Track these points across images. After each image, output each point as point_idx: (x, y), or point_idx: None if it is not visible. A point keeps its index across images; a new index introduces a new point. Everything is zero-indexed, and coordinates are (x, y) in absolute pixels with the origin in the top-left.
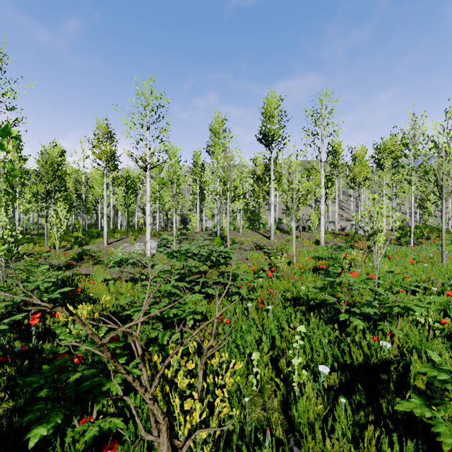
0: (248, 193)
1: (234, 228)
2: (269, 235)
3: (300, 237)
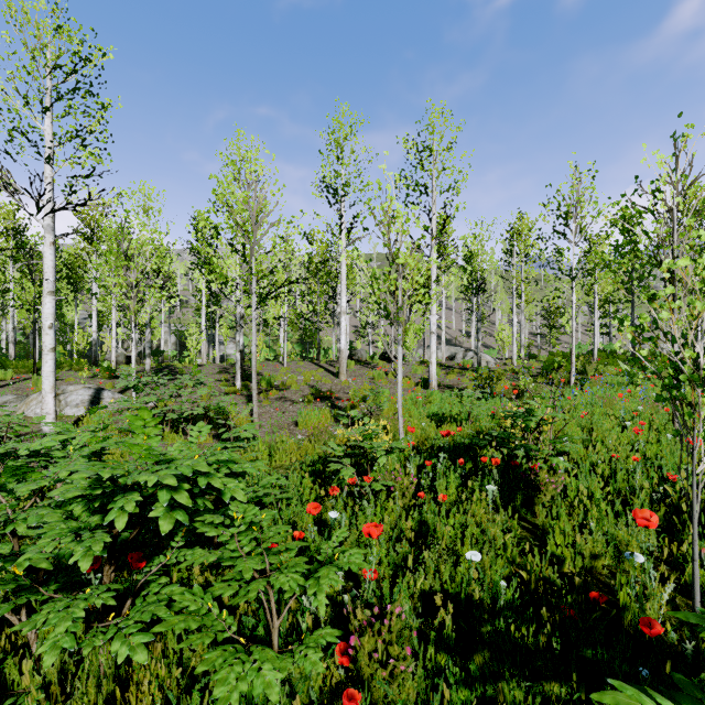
0: (298, 282)
1: (275, 356)
2: (337, 370)
3: (392, 373)
